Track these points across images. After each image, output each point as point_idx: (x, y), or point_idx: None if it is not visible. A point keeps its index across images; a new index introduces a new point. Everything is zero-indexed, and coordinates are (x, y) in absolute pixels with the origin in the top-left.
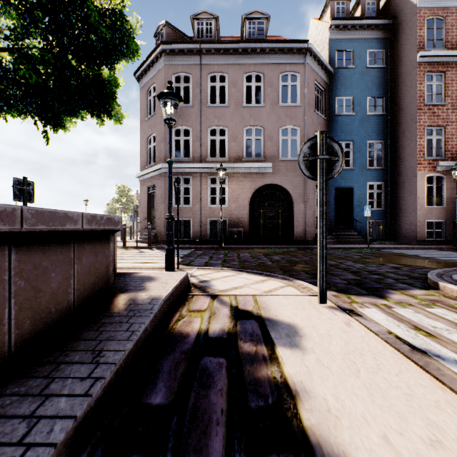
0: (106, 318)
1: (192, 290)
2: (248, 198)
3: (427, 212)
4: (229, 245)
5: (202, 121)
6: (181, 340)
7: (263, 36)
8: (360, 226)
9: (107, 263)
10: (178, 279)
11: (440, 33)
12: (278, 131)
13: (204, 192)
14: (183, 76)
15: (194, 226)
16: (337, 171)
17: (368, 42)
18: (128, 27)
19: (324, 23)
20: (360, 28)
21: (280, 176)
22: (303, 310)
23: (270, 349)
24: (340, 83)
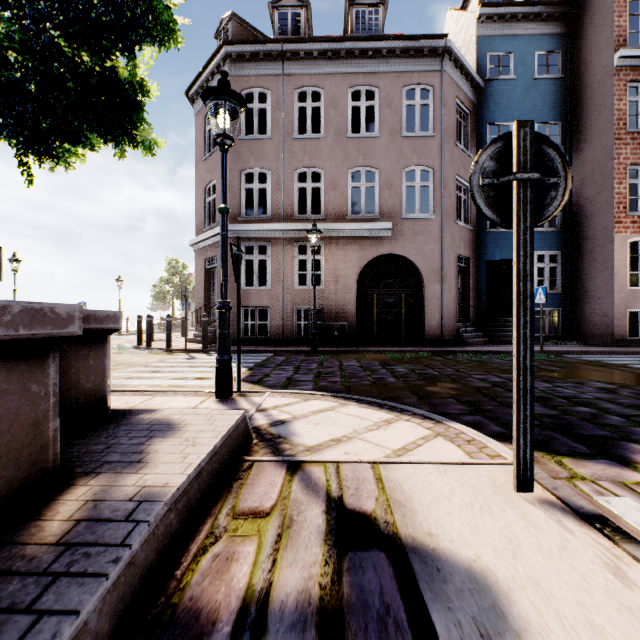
0: None
1: (253, 446)
2: (354, 275)
3: (630, 296)
4: (326, 346)
5: (286, 159)
6: None
7: (377, 31)
8: None
9: (37, 415)
10: (221, 430)
11: None
12: (401, 174)
13: (289, 267)
14: (257, 92)
15: (274, 318)
16: (554, 208)
17: (536, 40)
18: None
19: (469, 14)
20: (524, 20)
21: (404, 241)
22: (489, 516)
23: None
24: (493, 103)
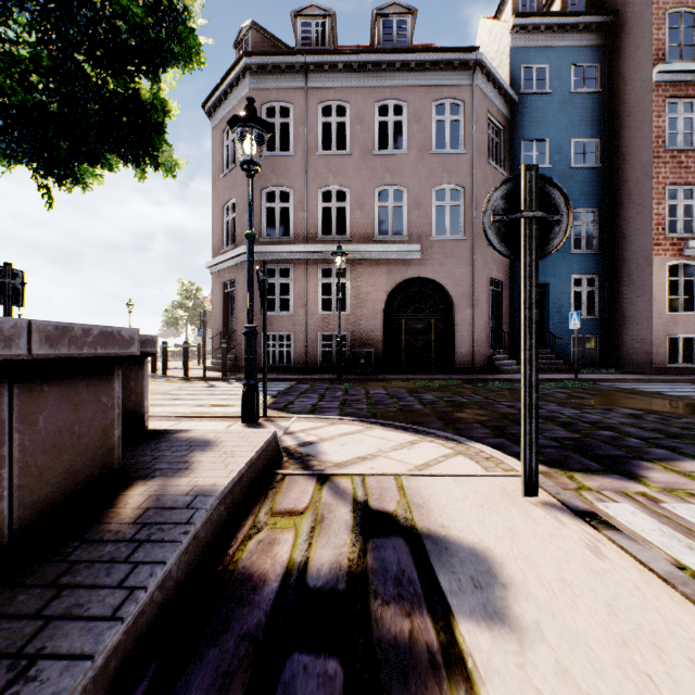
0: (84, 548)
1: (284, 462)
2: (381, 299)
3: (669, 322)
4: (352, 374)
5: (309, 177)
6: (246, 598)
7: (405, 42)
8: (560, 344)
9: (106, 423)
10: (256, 445)
11: (686, 38)
12: (430, 194)
13: (312, 290)
14: (278, 106)
15: (296, 345)
16: (557, 242)
17: (572, 52)
18: (182, 9)
19: (502, 24)
20: (560, 31)
21: (434, 264)
22: (495, 513)
23: (444, 628)
24: (528, 118)
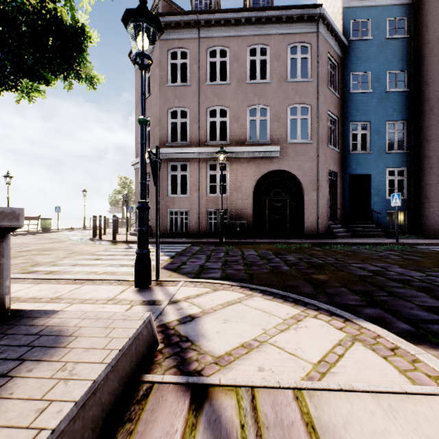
0: None
1: (157, 354)
2: (251, 186)
3: None
4: (231, 239)
5: (200, 100)
6: None
7: (268, 4)
8: (378, 217)
9: None
10: (113, 348)
11: None
12: (286, 110)
13: (203, 180)
14: (179, 51)
15: (192, 218)
16: None
17: (387, 9)
18: None
19: None
20: None
21: (289, 160)
22: None
23: None
24: (355, 57)
